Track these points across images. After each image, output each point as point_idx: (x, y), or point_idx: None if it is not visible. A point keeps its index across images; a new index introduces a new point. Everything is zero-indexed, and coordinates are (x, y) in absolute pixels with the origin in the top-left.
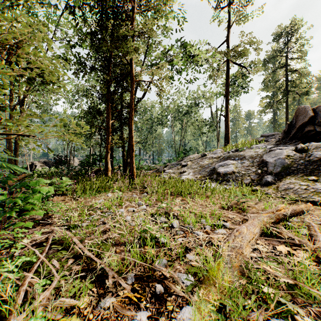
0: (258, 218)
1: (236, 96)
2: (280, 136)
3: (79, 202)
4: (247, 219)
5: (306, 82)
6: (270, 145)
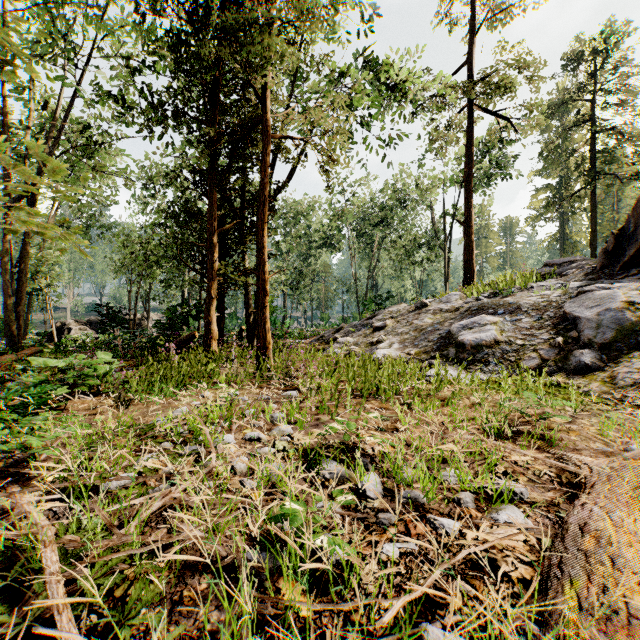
0: (619, 476)
1: (486, 184)
2: (590, 263)
3: (130, 413)
4: (571, 472)
5: (635, 152)
6: (573, 281)
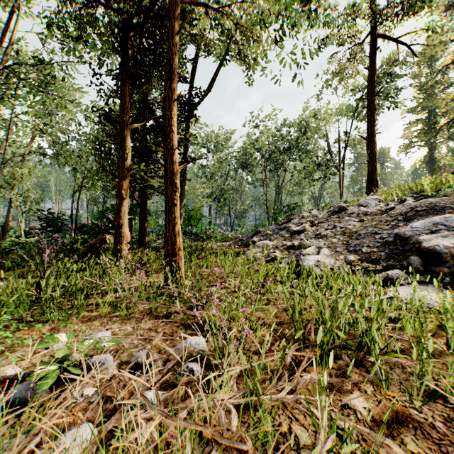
0: None
1: (377, 112)
2: None
3: None
4: None
5: None
6: None
